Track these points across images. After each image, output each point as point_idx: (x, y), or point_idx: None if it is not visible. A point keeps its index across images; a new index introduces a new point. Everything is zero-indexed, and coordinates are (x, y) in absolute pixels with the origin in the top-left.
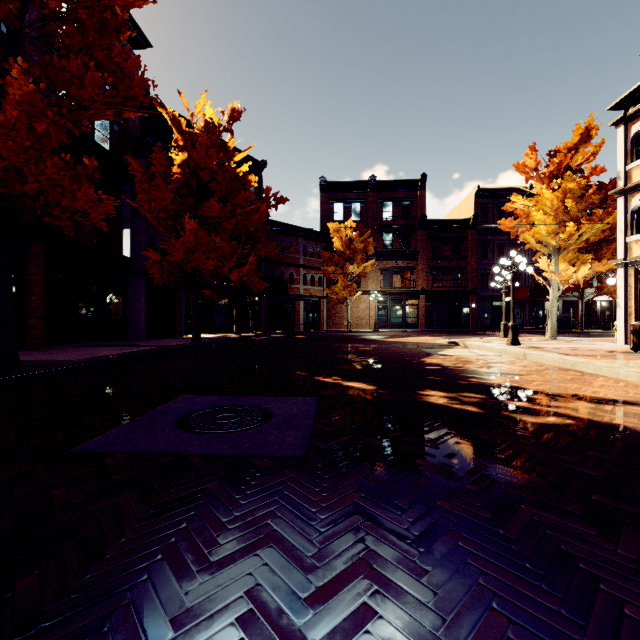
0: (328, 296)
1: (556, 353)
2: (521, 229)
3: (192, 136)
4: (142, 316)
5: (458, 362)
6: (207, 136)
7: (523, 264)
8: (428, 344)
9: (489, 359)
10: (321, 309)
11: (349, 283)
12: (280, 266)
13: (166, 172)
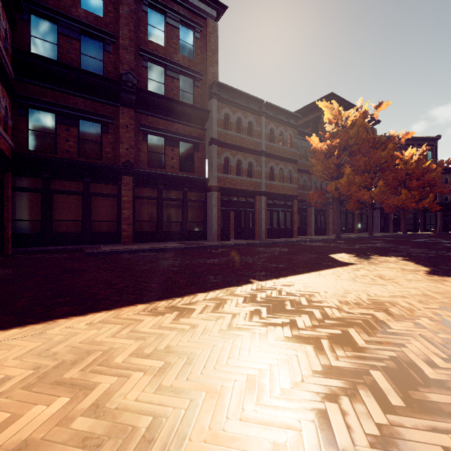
0: None
1: None
2: None
3: (405, 160)
4: (379, 224)
5: None
6: (411, 159)
7: None
8: None
9: None
10: None
11: None
12: None
13: None
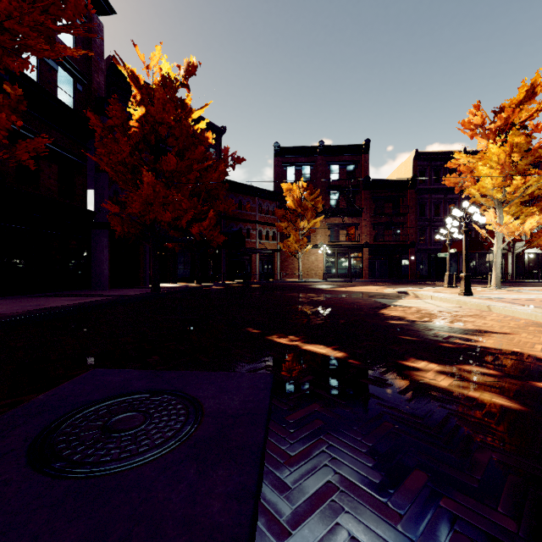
0: (281, 249)
1: (520, 305)
2: (465, 184)
3: (149, 91)
4: (105, 267)
5: (422, 315)
6: (164, 90)
7: (478, 214)
8: (378, 294)
9: (452, 311)
10: (275, 261)
11: (300, 237)
12: (238, 222)
13: (123, 125)
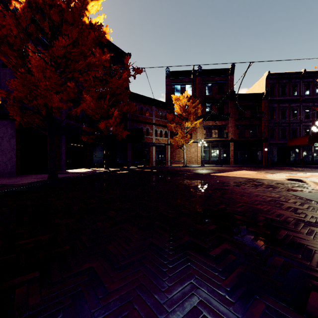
0: (171, 143)
1: None
2: None
3: None
4: (12, 155)
5: None
6: None
7: None
8: (271, 181)
9: None
10: (166, 152)
11: (185, 135)
12: (140, 123)
13: None
